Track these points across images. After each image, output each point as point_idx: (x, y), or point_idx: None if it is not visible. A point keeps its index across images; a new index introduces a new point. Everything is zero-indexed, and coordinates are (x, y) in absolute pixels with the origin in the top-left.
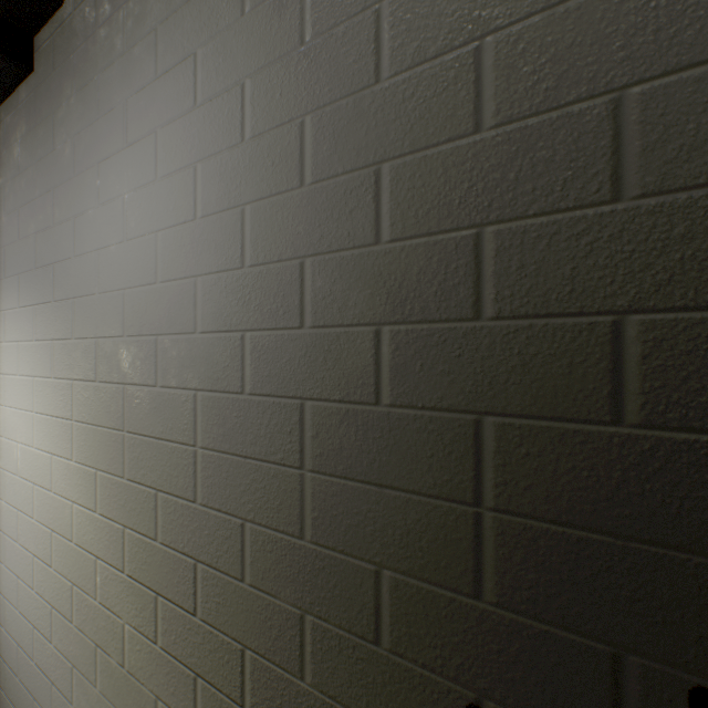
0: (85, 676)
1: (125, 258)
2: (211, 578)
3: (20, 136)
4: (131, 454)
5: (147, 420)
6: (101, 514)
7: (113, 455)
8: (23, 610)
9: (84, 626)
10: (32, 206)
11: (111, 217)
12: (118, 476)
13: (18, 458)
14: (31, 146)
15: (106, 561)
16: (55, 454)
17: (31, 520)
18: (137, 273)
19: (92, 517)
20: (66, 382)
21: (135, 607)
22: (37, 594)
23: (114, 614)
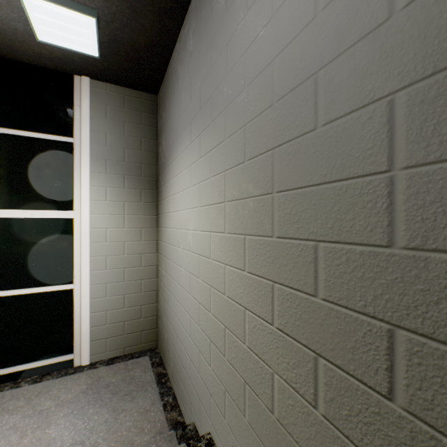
0: (235, 402)
1: (274, 30)
2: (433, 355)
3: (191, 33)
4: (280, 212)
5: (302, 171)
6: (248, 272)
7: (260, 218)
8: (193, 338)
9: (234, 362)
10: (198, 70)
11: (258, 9)
12: (266, 236)
13: (190, 240)
14: (197, 31)
15: (254, 312)
16: (212, 231)
17: (197, 279)
18: (288, 31)
19: (240, 275)
20: (220, 175)
21: (286, 361)
22: (200, 329)
23: (261, 361)
